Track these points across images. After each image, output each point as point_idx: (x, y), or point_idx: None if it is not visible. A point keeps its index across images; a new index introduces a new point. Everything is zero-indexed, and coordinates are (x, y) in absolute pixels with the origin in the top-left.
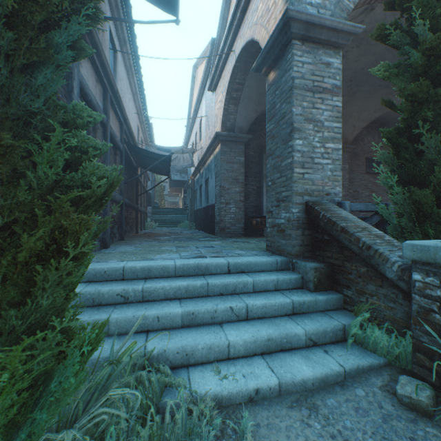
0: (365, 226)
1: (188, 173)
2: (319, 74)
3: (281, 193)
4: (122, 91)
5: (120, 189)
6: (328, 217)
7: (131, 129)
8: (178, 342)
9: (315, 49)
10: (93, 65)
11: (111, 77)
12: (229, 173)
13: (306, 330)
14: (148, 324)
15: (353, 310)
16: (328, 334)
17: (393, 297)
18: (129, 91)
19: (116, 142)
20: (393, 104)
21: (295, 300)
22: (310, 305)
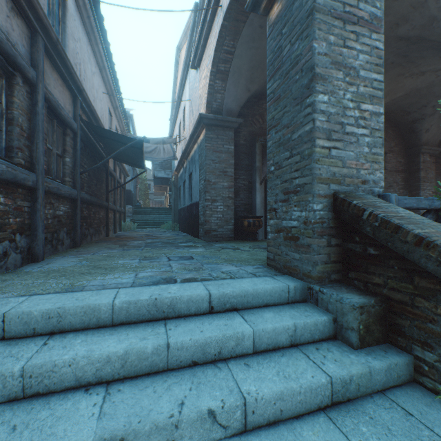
0: None
1: (172, 170)
2: None
3: (292, 180)
4: (78, 56)
5: (73, 180)
6: (382, 217)
7: (91, 106)
8: None
9: None
10: None
11: (40, 11)
12: (216, 165)
13: None
14: None
15: (440, 391)
16: None
17: None
18: (93, 63)
19: (61, 115)
20: None
21: (335, 376)
22: (361, 383)
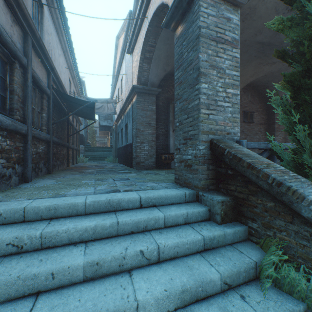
0: (268, 162)
1: (113, 120)
2: (221, 26)
3: (188, 132)
4: (50, 45)
5: (47, 128)
6: (233, 153)
7: (59, 78)
8: (72, 311)
9: (218, 4)
10: (6, 3)
11: (30, 21)
12: (144, 119)
13: (221, 274)
14: (39, 284)
15: (259, 242)
16: (241, 274)
17: (306, 235)
18: (60, 48)
19: (41, 86)
20: (287, 53)
21: (206, 236)
22: (219, 239)
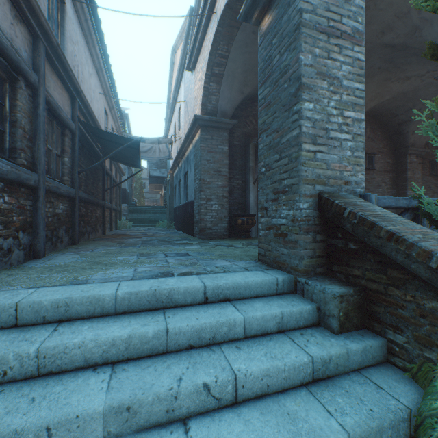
0: (422, 230)
1: (167, 169)
2: (336, 10)
3: (281, 181)
4: (76, 58)
5: (71, 179)
6: (360, 215)
7: (89, 107)
8: None
9: None
10: None
11: (42, 18)
12: (211, 165)
13: (349, 433)
14: None
15: (409, 368)
16: (385, 432)
17: None
18: (91, 64)
19: (60, 116)
20: None
21: (316, 356)
22: (339, 362)
